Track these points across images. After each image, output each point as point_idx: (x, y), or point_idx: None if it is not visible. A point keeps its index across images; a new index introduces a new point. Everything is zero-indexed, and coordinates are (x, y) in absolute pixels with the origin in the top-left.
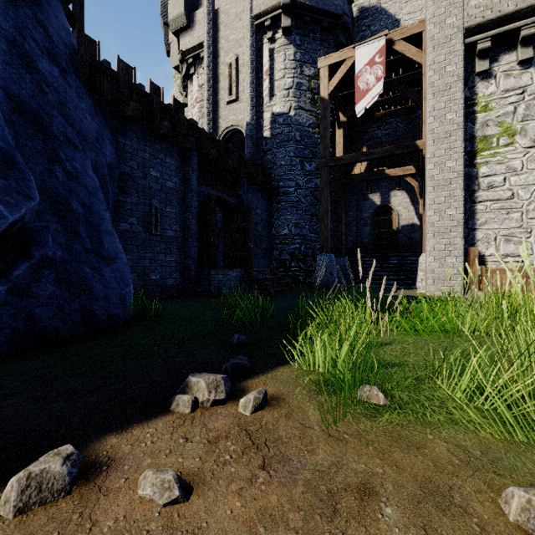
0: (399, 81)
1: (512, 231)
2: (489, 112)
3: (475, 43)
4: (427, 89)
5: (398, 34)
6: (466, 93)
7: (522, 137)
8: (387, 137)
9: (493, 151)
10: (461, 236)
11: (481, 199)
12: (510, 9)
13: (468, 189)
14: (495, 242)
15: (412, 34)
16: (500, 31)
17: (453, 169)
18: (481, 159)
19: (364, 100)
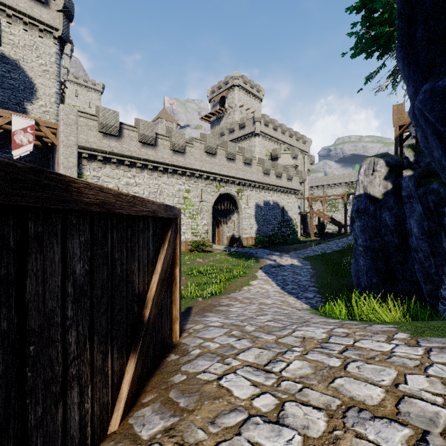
0: (39, 135)
1: None
2: None
3: (82, 153)
4: (61, 164)
5: (43, 122)
6: (78, 171)
7: None
8: (25, 156)
9: None
10: None
11: None
12: (95, 147)
13: None
14: None
15: (51, 127)
16: (91, 153)
17: None
18: None
19: (20, 150)
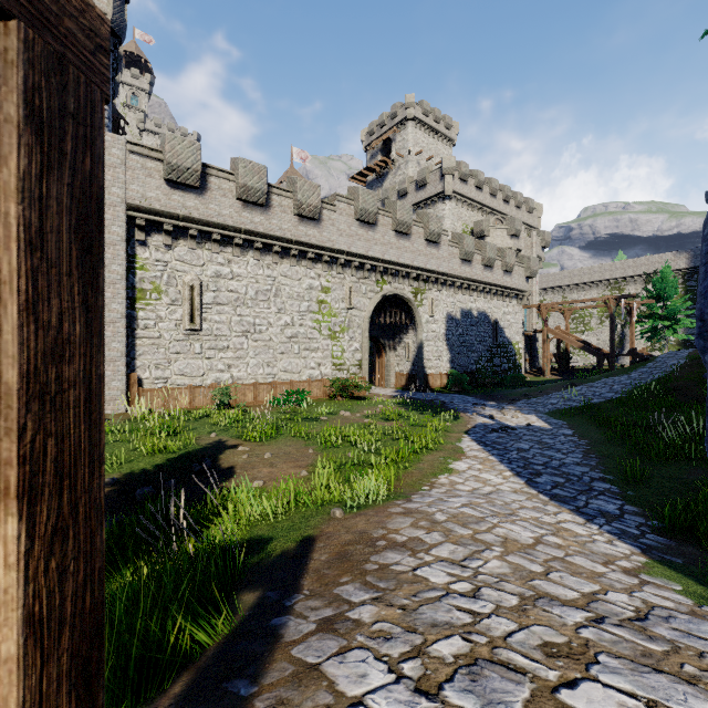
0: None
1: (160, 361)
2: (146, 271)
3: (135, 217)
4: None
5: None
6: (129, 250)
7: (166, 296)
8: None
9: (148, 302)
10: (125, 365)
11: (140, 336)
12: (157, 208)
13: (131, 327)
14: (149, 368)
15: None
16: (152, 218)
17: (118, 311)
18: (140, 305)
19: None
